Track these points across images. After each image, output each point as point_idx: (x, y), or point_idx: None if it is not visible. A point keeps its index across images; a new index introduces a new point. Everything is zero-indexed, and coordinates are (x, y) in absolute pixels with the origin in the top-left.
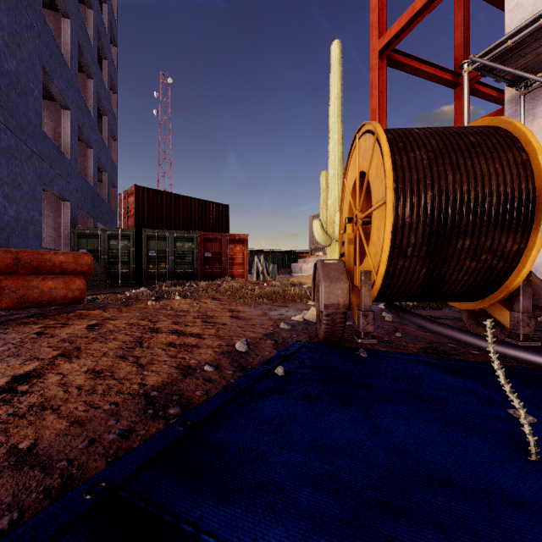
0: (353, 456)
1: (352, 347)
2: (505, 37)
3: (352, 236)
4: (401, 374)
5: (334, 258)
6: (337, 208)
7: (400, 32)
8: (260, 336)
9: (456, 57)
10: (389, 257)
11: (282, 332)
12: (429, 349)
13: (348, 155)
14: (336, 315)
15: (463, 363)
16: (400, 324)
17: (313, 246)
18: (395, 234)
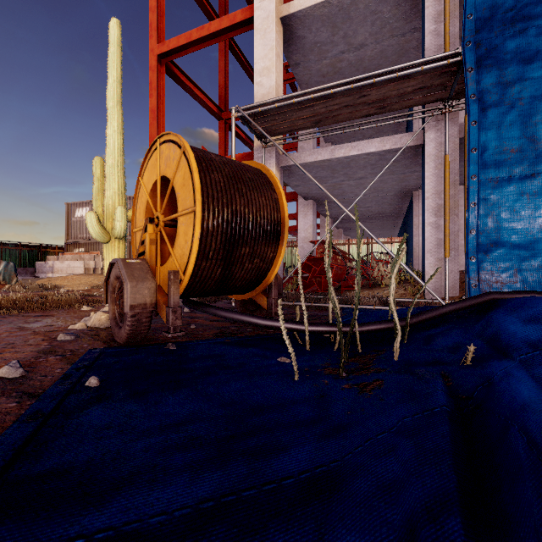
0: (204, 420)
1: (159, 344)
2: (257, 104)
3: (154, 237)
4: (210, 355)
5: (114, 257)
6: (117, 203)
7: (179, 49)
8: (33, 355)
9: (220, 95)
10: (195, 259)
11: (65, 344)
12: (220, 333)
13: (146, 155)
14: (143, 315)
15: (246, 338)
16: (190, 318)
17: (71, 241)
18: (201, 239)
